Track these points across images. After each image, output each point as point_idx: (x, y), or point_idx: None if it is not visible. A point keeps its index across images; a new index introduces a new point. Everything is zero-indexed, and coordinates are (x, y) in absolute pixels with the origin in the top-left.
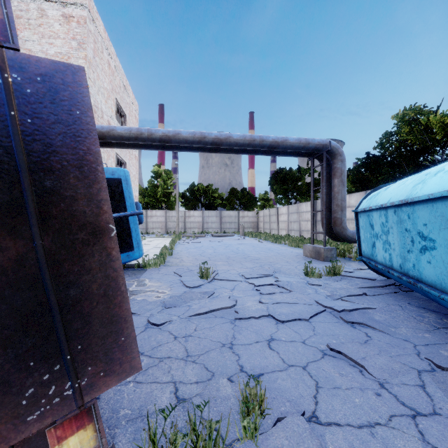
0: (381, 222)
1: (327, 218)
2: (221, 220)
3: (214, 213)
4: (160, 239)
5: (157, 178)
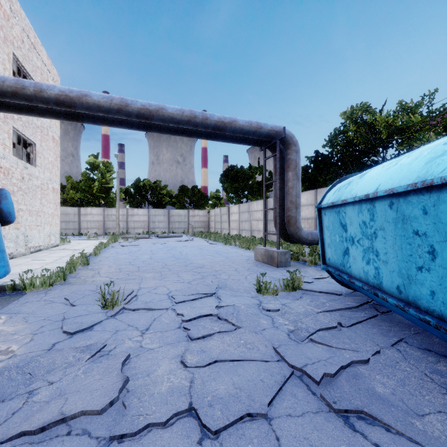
0: (361, 221)
1: (281, 217)
2: (169, 220)
3: (162, 211)
4: (92, 241)
5: (94, 171)
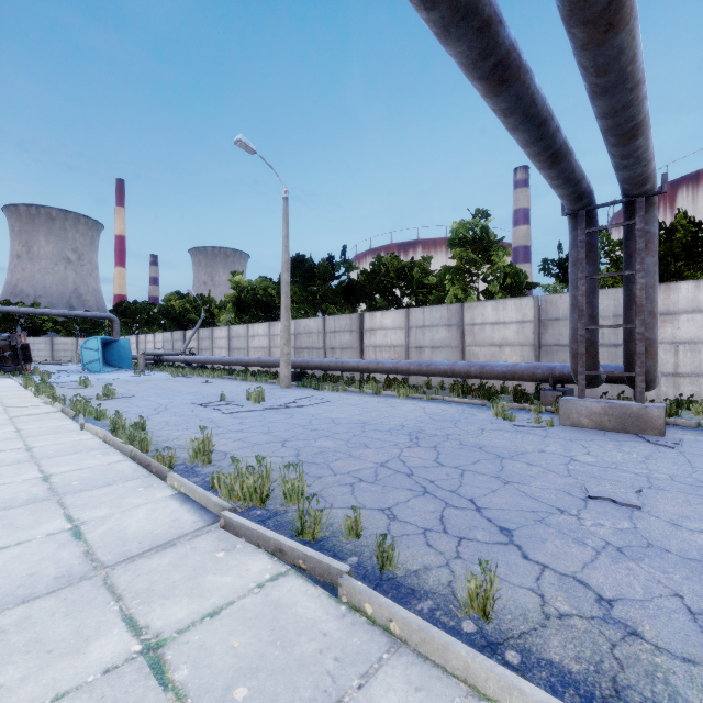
0: None
1: None
2: (53, 348)
3: (43, 339)
4: None
5: None
